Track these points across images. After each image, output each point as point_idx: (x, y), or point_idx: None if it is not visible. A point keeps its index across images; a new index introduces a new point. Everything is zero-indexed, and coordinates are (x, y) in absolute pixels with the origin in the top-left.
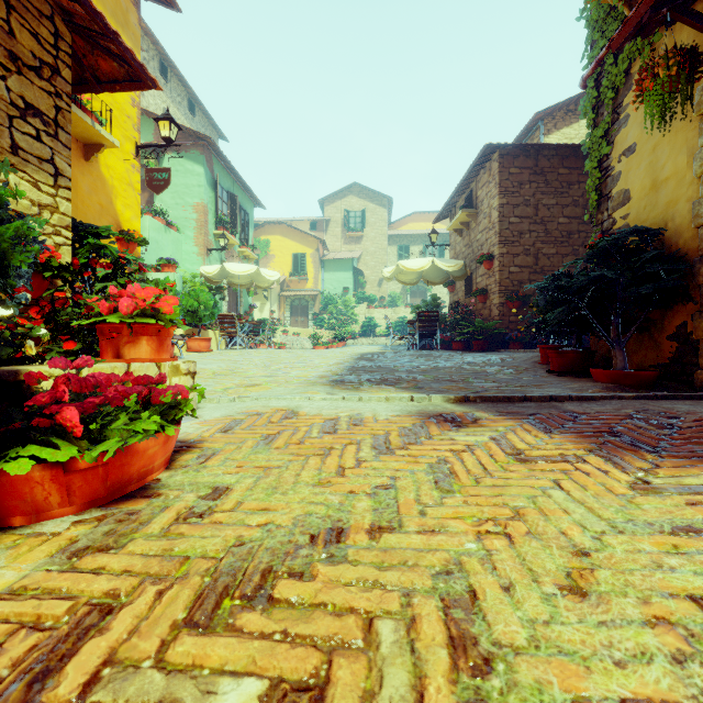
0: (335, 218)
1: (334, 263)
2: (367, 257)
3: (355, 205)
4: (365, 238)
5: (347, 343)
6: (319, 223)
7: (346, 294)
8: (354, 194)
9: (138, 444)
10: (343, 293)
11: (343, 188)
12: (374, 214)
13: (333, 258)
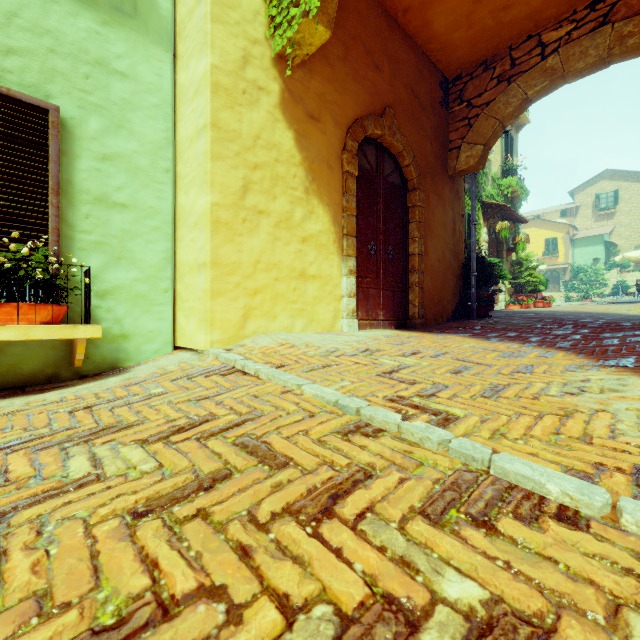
0: (585, 202)
1: (584, 240)
2: (620, 229)
3: (606, 188)
4: (618, 214)
5: (593, 300)
6: (568, 210)
7: (596, 264)
8: (605, 179)
9: (551, 303)
10: (593, 263)
11: (593, 177)
12: (628, 191)
13: (582, 237)
